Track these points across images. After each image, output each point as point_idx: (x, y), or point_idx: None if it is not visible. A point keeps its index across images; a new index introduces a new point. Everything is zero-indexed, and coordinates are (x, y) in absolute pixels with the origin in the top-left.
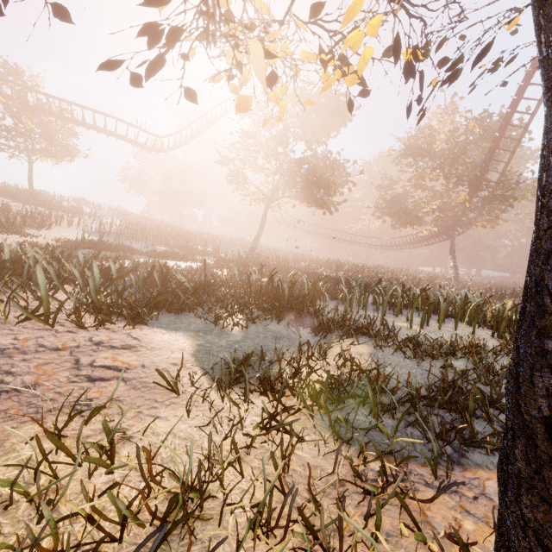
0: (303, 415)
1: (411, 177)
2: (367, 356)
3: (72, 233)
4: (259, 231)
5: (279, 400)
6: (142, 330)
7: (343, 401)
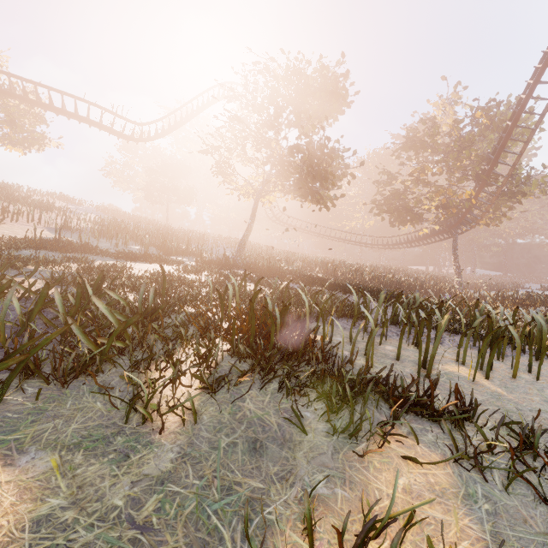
0: None
1: (413, 171)
2: (460, 507)
3: (29, 230)
4: (247, 228)
5: None
6: None
7: None
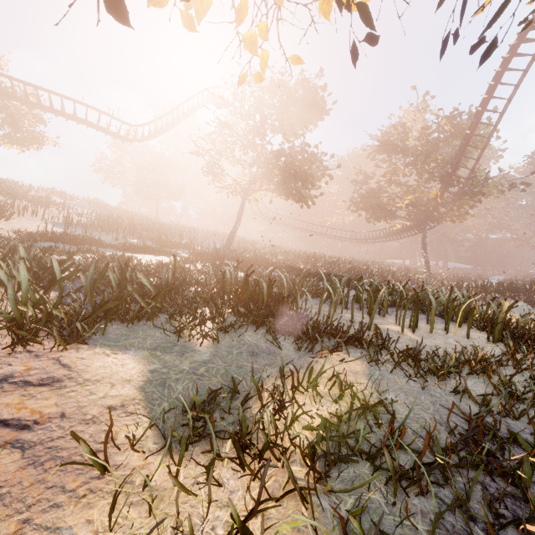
0: (291, 497)
1: (386, 172)
2: (363, 377)
3: (36, 224)
4: (236, 224)
5: (257, 474)
6: (79, 352)
7: (346, 464)
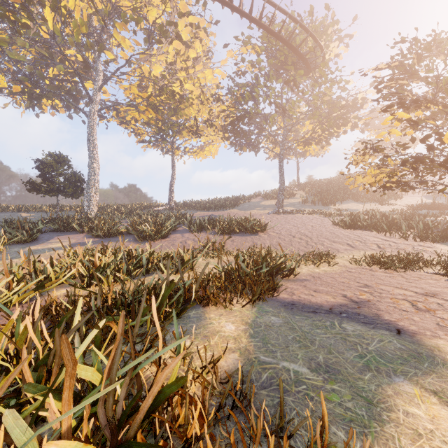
0: None
1: None
2: None
3: (414, 199)
4: None
5: None
6: (436, 245)
7: None
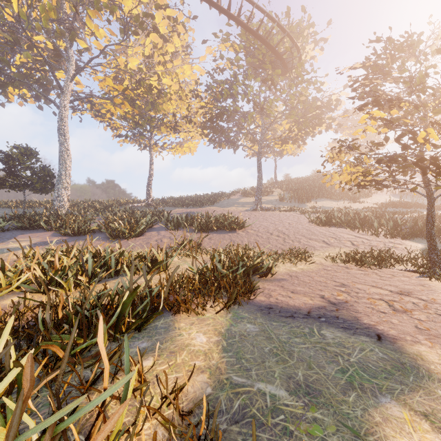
0: None
1: None
2: None
3: (383, 197)
4: None
5: None
6: (406, 241)
7: None
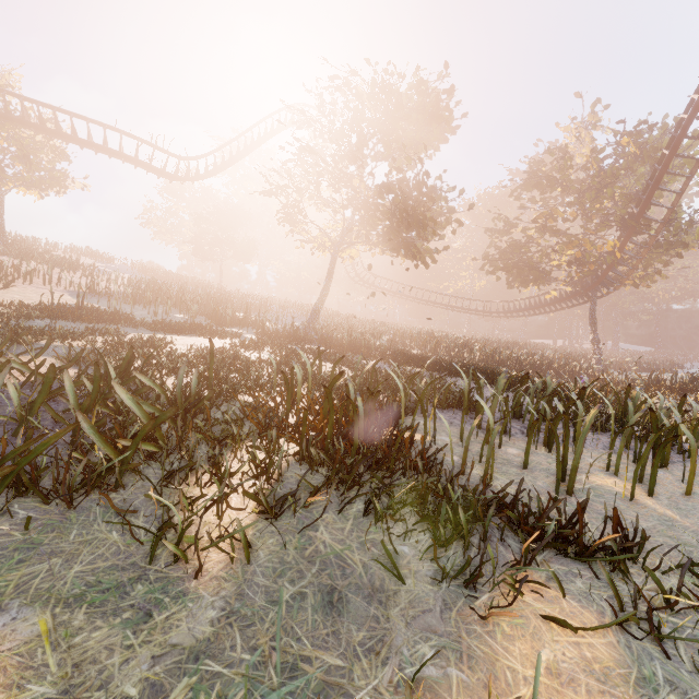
0: None
1: (538, 215)
2: None
3: (45, 294)
4: (323, 291)
5: None
6: None
7: None
